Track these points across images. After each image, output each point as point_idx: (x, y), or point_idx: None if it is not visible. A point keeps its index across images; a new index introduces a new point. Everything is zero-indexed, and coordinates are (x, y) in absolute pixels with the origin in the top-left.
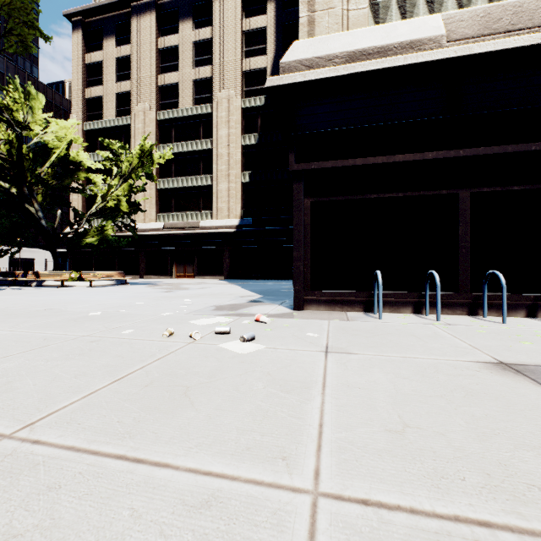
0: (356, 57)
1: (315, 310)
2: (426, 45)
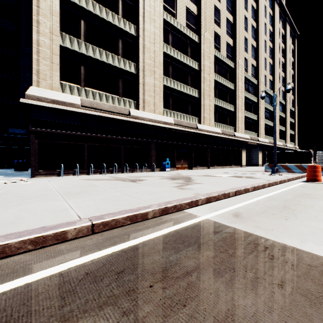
0: (55, 101)
1: (40, 177)
2: (76, 105)
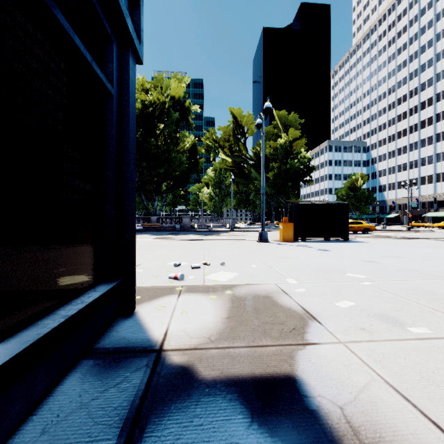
0: None
1: None
2: None
